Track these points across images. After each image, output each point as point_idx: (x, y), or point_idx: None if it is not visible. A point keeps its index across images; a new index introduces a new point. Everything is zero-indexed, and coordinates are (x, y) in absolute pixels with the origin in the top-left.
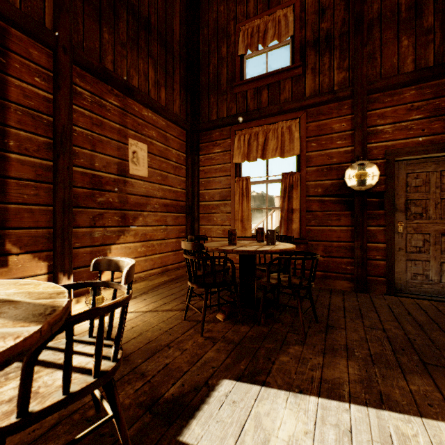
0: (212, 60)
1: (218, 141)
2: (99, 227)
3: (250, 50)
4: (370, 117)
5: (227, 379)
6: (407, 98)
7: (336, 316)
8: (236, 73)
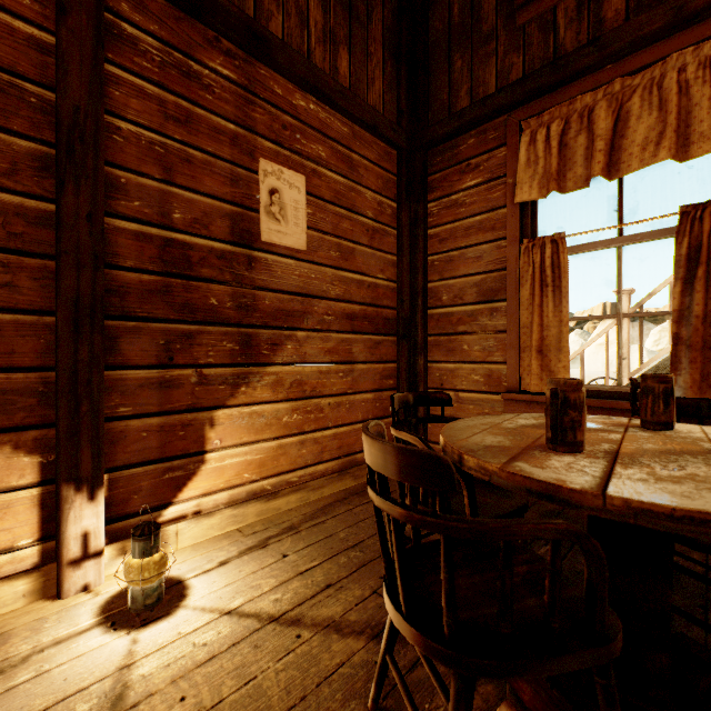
0: None
1: (474, 159)
2: (182, 366)
3: None
4: None
5: None
6: None
7: None
8: None
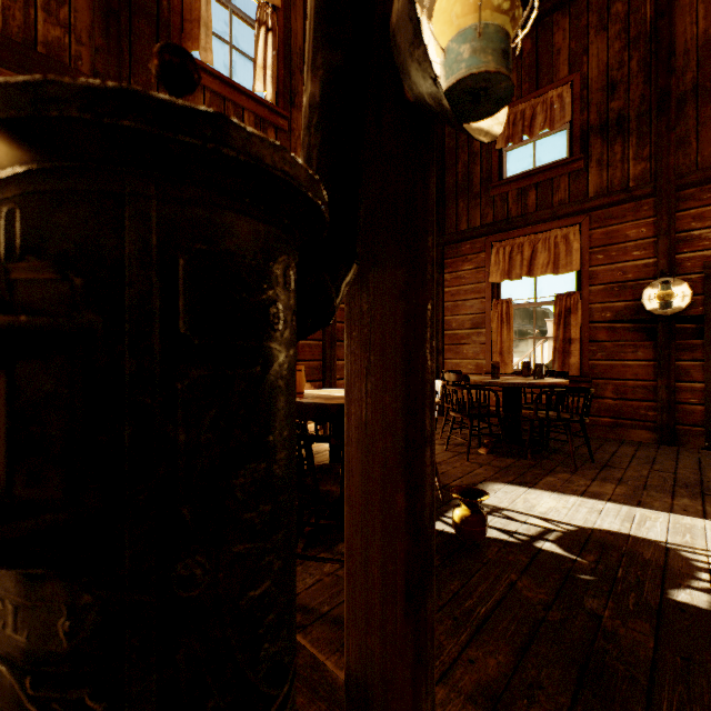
0: (461, 157)
1: (469, 256)
2: None
3: (512, 142)
4: (682, 220)
5: (498, 483)
6: None
7: (619, 460)
8: (493, 171)
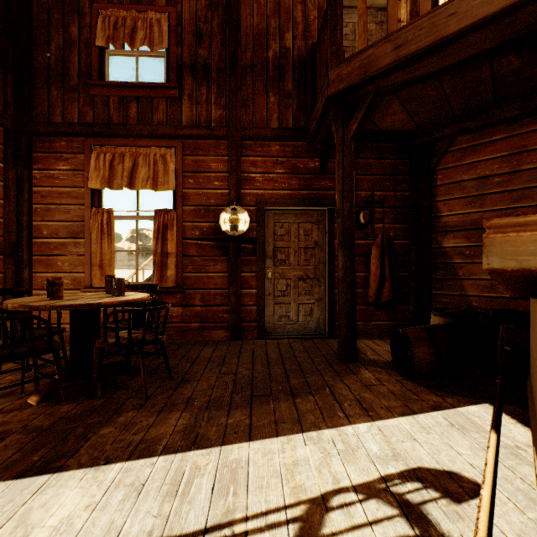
0: (55, 37)
1: (65, 154)
2: None
3: (113, 45)
4: (245, 163)
5: (1, 481)
6: (273, 152)
7: (197, 368)
8: (93, 68)
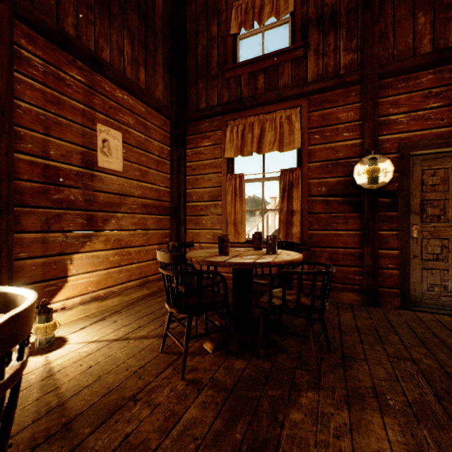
0: (201, 41)
1: (208, 133)
2: (55, 231)
3: (244, 28)
4: (382, 106)
5: None
6: (423, 83)
7: (350, 340)
8: (228, 55)
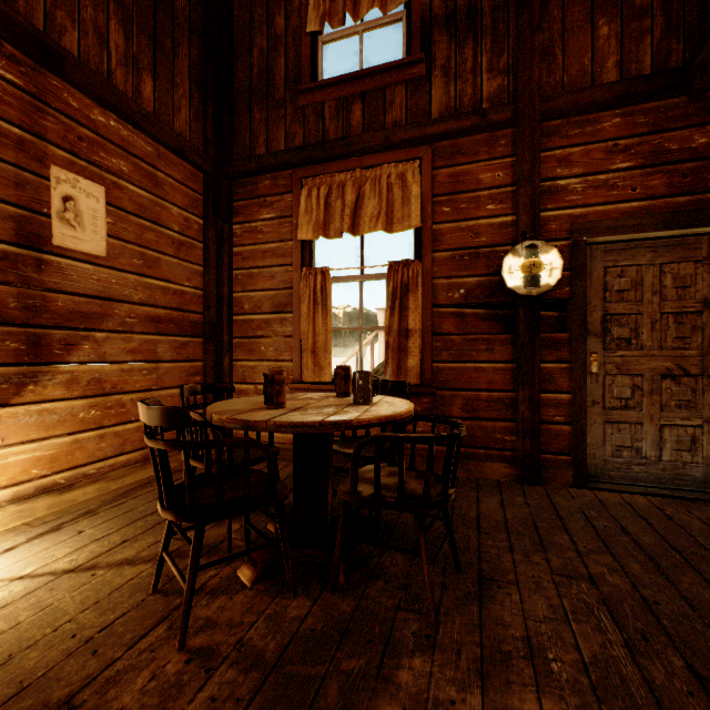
0: (257, 40)
1: (269, 197)
2: None
3: (330, 24)
4: (546, 163)
5: None
6: (607, 130)
7: (494, 547)
8: (304, 67)
